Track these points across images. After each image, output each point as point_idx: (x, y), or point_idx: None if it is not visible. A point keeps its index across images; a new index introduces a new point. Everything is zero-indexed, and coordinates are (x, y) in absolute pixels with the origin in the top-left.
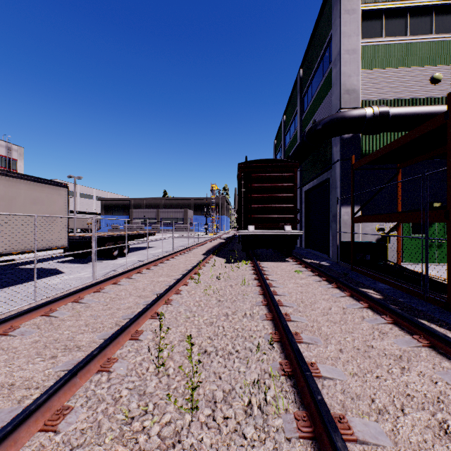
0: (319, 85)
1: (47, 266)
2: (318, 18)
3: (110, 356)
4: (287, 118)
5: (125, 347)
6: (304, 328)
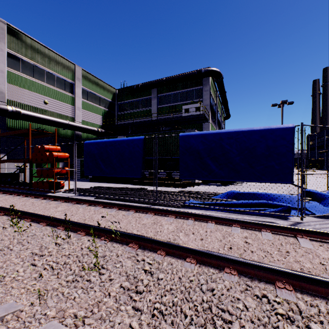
0: None
1: None
2: None
3: None
4: None
5: None
6: None
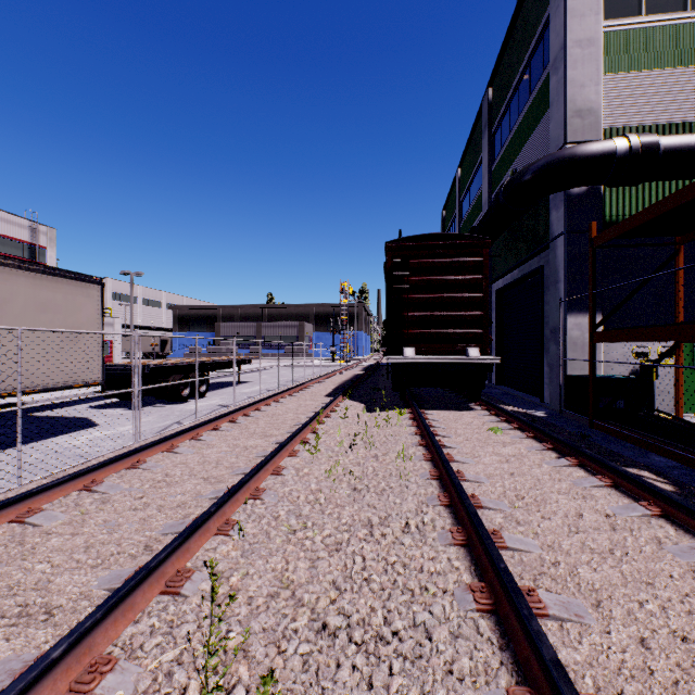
0: (523, 110)
1: (75, 414)
2: None
3: (102, 649)
4: (465, 172)
5: (146, 618)
6: (539, 571)
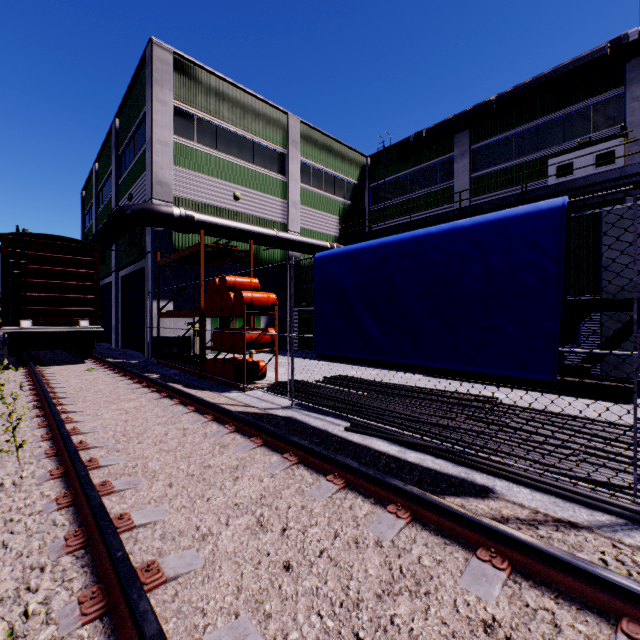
0: (136, 156)
1: None
2: (134, 78)
3: None
4: (102, 169)
5: None
6: (70, 400)
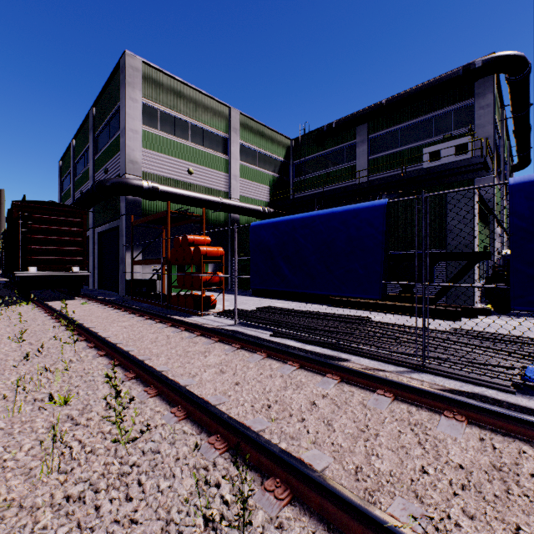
0: (111, 139)
1: None
2: (110, 78)
3: None
4: (79, 145)
5: None
6: (82, 321)
